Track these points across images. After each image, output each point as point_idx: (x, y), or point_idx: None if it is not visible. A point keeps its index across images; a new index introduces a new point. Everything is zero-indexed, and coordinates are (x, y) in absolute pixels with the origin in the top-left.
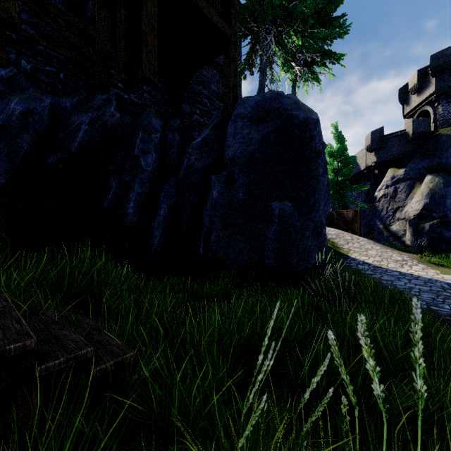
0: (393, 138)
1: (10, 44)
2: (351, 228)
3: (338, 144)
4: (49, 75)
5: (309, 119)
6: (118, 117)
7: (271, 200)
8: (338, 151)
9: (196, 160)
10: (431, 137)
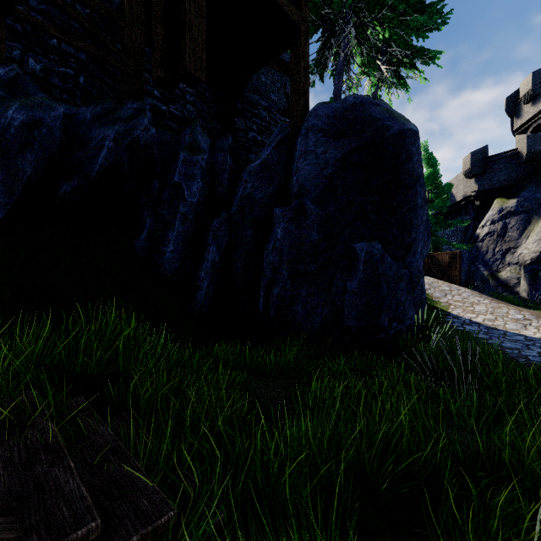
0: (500, 160)
1: (14, 38)
2: (447, 276)
3: (428, 168)
4: (65, 79)
5: (405, 131)
6: (154, 133)
7: (354, 240)
8: (428, 177)
9: (255, 188)
10: None
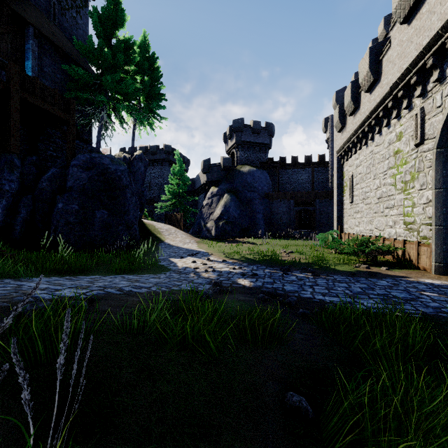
0: (215, 167)
1: None
2: (180, 225)
3: (179, 166)
4: None
5: (117, 170)
6: None
7: (96, 210)
8: (179, 171)
9: (48, 185)
10: (233, 170)
